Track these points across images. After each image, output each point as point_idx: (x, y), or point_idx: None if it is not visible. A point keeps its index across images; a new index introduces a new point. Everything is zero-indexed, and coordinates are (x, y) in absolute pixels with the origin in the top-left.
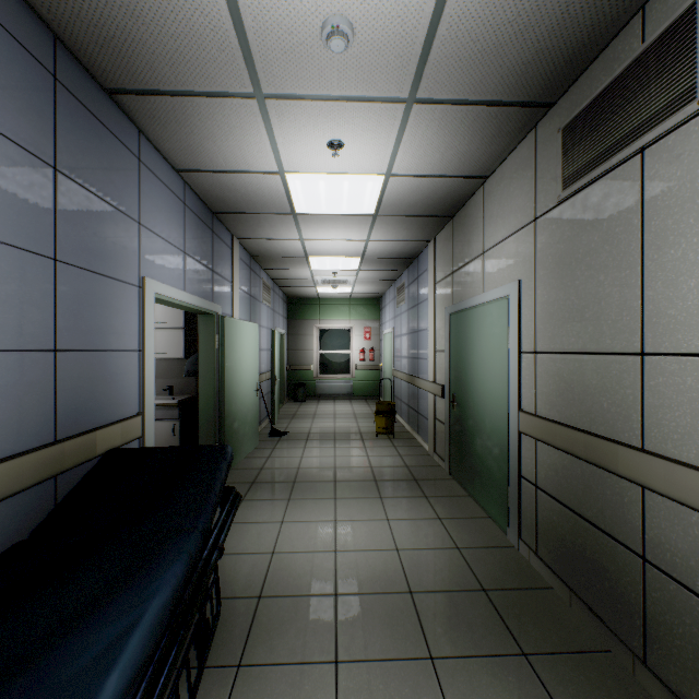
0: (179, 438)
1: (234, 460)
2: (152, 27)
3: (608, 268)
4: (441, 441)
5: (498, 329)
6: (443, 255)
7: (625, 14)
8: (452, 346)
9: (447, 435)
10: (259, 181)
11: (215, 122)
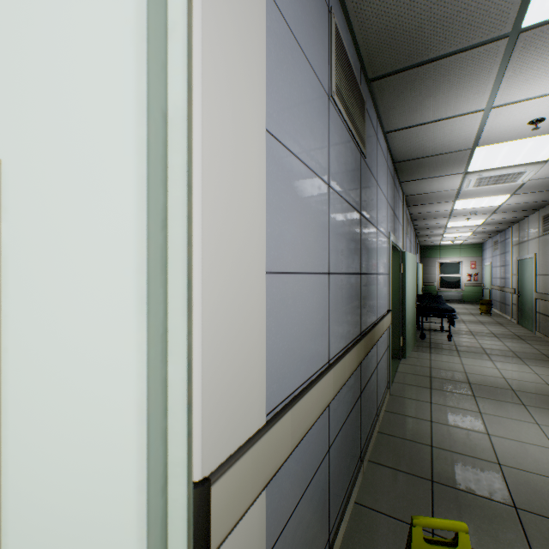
0: None
1: None
2: (431, 216)
3: (548, 255)
4: (514, 312)
5: (530, 267)
6: (515, 235)
7: (547, 204)
8: (518, 273)
9: (516, 308)
10: (438, 224)
11: (434, 220)
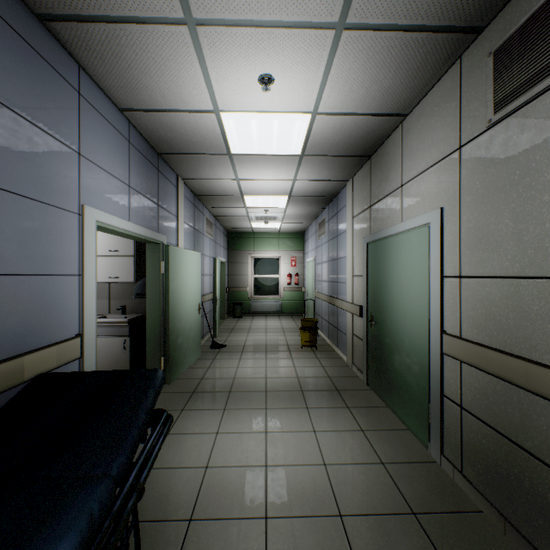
0: (129, 352)
1: (178, 371)
2: None
3: None
4: (359, 355)
5: (418, 255)
6: (361, 191)
7: None
8: (370, 272)
9: (365, 350)
10: (196, 121)
11: (150, 55)
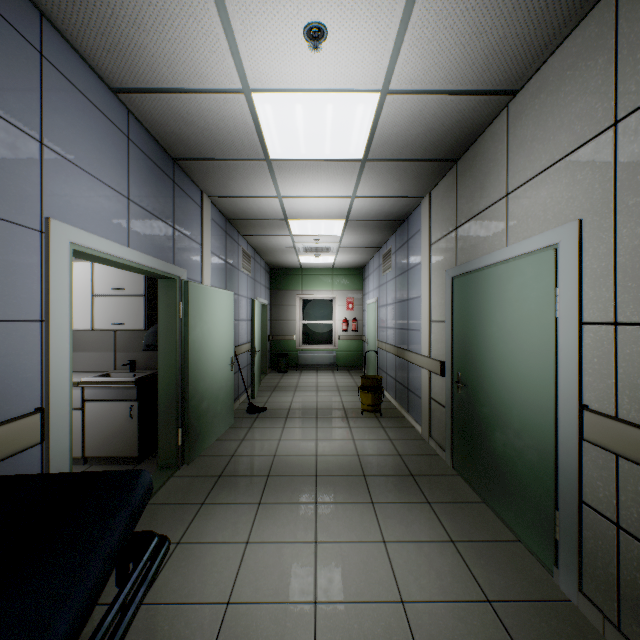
0: (137, 421)
1: (201, 445)
2: None
3: None
4: (440, 426)
5: (536, 291)
6: (443, 209)
7: None
8: (456, 316)
9: (448, 420)
10: (220, 107)
11: None
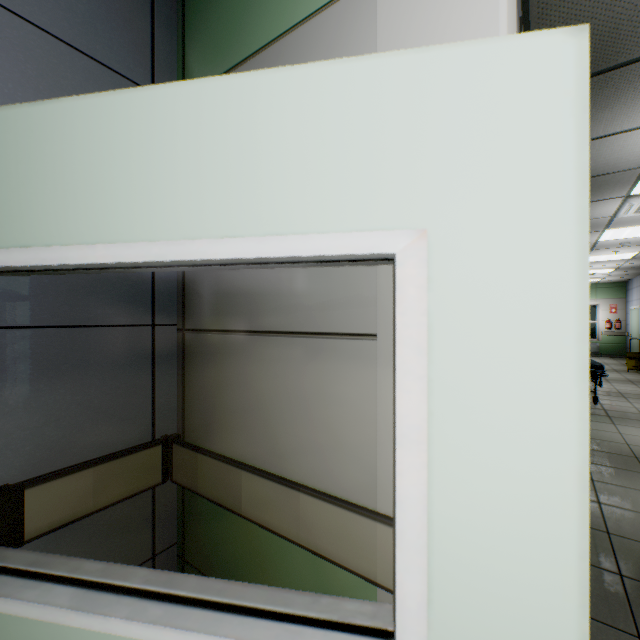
0: None
1: None
2: None
3: None
4: None
5: None
6: None
7: None
8: None
9: None
10: None
11: None
